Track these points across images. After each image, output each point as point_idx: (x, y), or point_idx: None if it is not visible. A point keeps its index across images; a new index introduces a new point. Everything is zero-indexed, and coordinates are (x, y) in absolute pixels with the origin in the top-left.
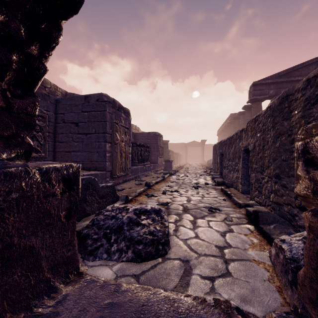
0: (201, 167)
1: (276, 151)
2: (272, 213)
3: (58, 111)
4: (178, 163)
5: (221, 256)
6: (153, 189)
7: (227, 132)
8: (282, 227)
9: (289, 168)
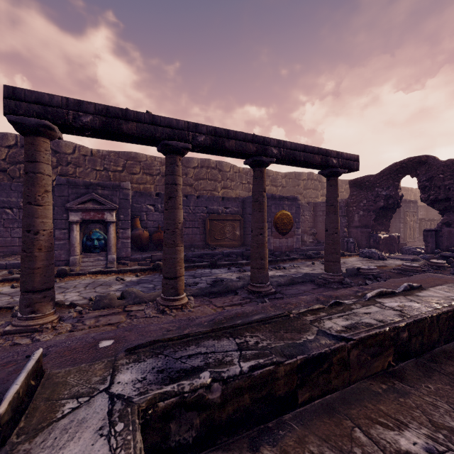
0: None
1: None
2: None
3: None
4: None
5: None
6: None
7: None
8: None
9: None
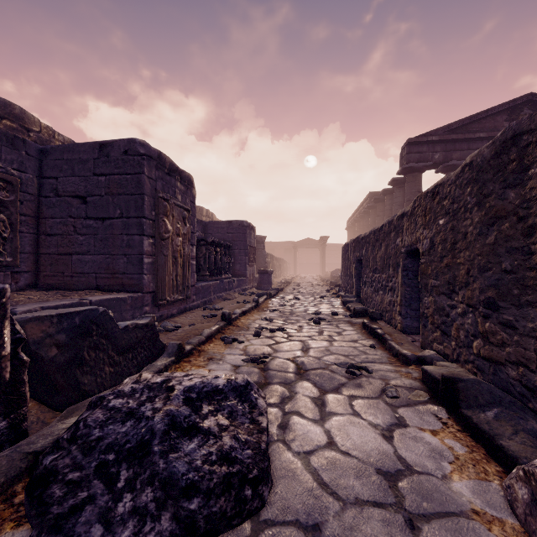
0: (322, 283)
1: (486, 252)
2: (485, 383)
3: (45, 173)
4: (282, 275)
5: (396, 504)
6: (237, 326)
7: (363, 223)
8: (514, 416)
9: (523, 287)
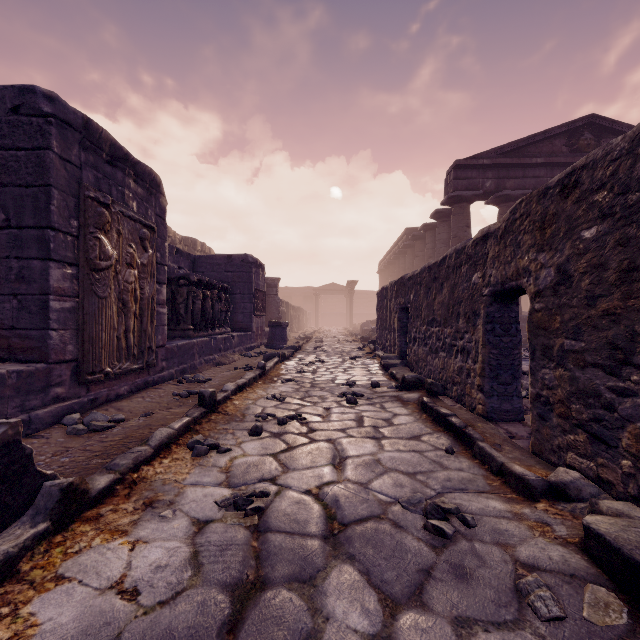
0: (351, 338)
1: None
2: None
3: None
4: (301, 328)
5: None
6: (225, 414)
7: (398, 266)
8: None
9: None
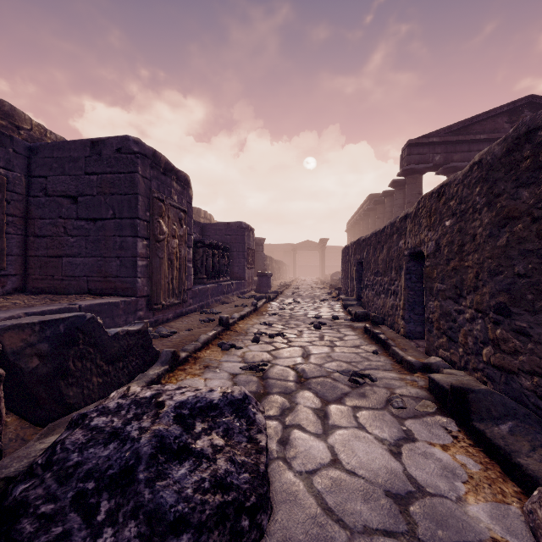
0: (322, 286)
1: (497, 255)
2: (498, 394)
3: (34, 171)
4: (281, 278)
5: (409, 532)
6: (235, 331)
7: (363, 226)
8: (531, 430)
9: (538, 292)
